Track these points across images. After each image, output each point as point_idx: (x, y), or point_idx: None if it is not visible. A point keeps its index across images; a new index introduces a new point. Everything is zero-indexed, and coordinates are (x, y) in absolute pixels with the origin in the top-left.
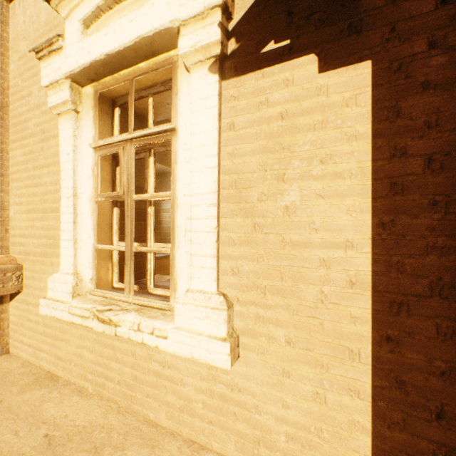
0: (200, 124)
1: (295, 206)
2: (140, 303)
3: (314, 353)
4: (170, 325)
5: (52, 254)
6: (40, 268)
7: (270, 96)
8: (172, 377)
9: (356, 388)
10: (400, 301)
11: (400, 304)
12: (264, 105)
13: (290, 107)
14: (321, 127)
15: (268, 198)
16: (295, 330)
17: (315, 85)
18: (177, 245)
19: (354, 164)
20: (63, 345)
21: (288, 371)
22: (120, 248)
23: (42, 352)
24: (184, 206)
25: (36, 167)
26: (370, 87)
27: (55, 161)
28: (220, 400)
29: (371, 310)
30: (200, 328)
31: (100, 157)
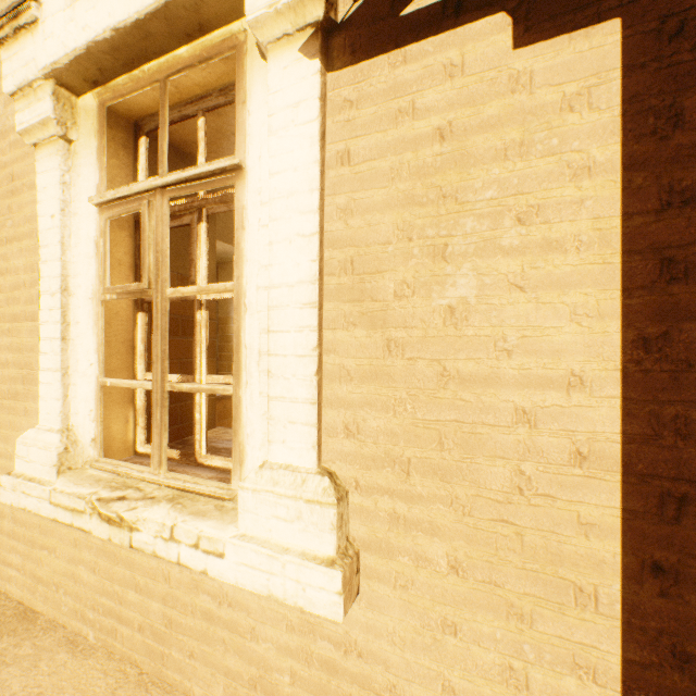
0: (286, 154)
1: (467, 308)
2: (177, 485)
3: (505, 590)
4: (230, 532)
5: (26, 394)
6: (7, 420)
7: (418, 97)
8: (236, 623)
9: (590, 663)
10: (681, 494)
11: (682, 501)
12: (407, 115)
13: (457, 118)
14: (519, 154)
15: (414, 292)
16: (467, 544)
17: (508, 73)
18: (244, 380)
19: (586, 223)
20: (44, 558)
21: (453, 623)
22: (143, 384)
23: (10, 567)
24: (257, 308)
25: (0, 241)
26: (619, 70)
27: (32, 229)
28: (324, 670)
29: (621, 510)
30: (286, 537)
31: (112, 222)
